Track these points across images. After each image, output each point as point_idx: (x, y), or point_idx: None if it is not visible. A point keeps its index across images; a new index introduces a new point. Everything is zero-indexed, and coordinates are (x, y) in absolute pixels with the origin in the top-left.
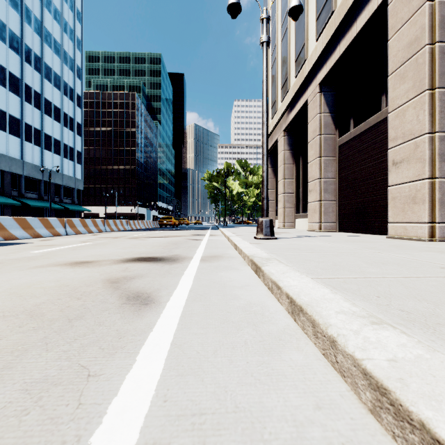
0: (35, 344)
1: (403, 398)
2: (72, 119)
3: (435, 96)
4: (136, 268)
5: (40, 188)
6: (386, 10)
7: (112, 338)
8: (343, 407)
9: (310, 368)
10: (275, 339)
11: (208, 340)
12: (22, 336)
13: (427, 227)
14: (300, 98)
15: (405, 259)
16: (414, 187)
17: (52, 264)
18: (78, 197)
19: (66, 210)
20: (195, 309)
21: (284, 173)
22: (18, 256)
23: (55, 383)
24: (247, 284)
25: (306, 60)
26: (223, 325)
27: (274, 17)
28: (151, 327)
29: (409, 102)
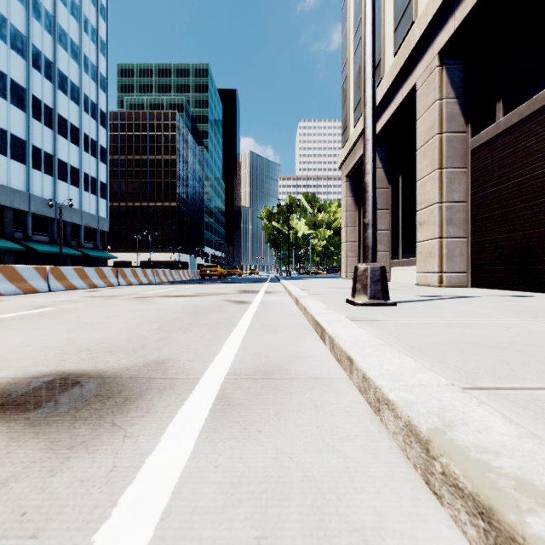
0: None
1: None
2: (95, 142)
3: None
4: None
5: (53, 228)
6: None
7: None
8: None
9: None
10: None
11: None
12: None
13: None
14: (402, 85)
15: None
16: None
17: None
18: (102, 241)
19: (87, 257)
20: None
21: None
22: None
23: None
24: None
25: (414, 22)
26: None
27: None
28: None
29: None
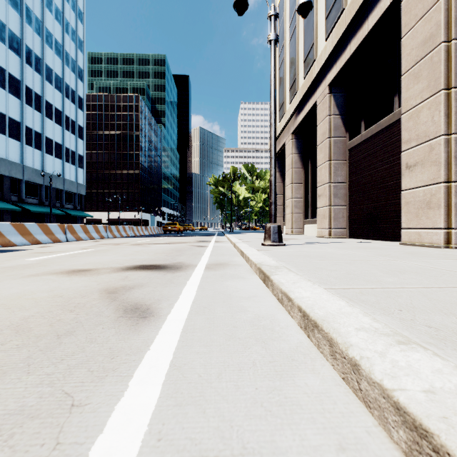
0: (15, 365)
1: (451, 444)
2: (74, 122)
3: (451, 96)
4: (136, 277)
5: (41, 193)
6: (399, 7)
7: (104, 358)
8: (371, 448)
9: (329, 395)
10: (287, 359)
11: (211, 360)
12: (3, 356)
13: (443, 233)
14: (308, 100)
15: (423, 267)
16: (428, 191)
17: (48, 272)
18: (80, 203)
19: (67, 215)
20: (197, 323)
21: (292, 177)
22: (13, 264)
23: (32, 415)
24: (255, 294)
25: (315, 61)
26: (229, 342)
27: (282, 16)
28: (149, 345)
29: (423, 103)
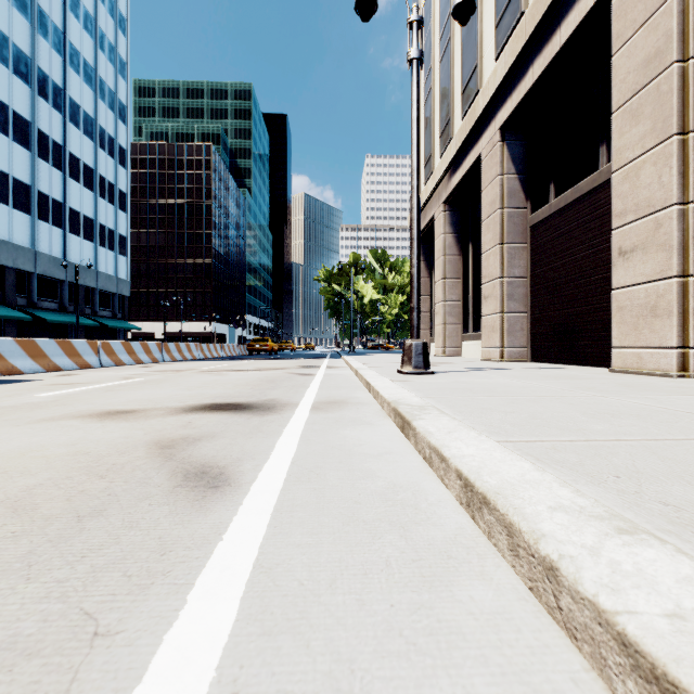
0: (8, 566)
1: None
2: (112, 186)
3: (688, 144)
4: (205, 423)
5: (62, 293)
6: (609, 9)
7: (150, 554)
8: None
9: (508, 617)
10: (441, 557)
11: (320, 558)
12: None
13: (676, 355)
14: (469, 151)
15: (648, 408)
16: (653, 290)
17: (69, 415)
18: (121, 308)
19: (103, 327)
20: (298, 497)
21: (445, 269)
22: (16, 402)
23: (30, 652)
24: (389, 450)
25: (479, 91)
26: (347, 528)
27: (429, 25)
28: (221, 532)
29: (645, 155)
